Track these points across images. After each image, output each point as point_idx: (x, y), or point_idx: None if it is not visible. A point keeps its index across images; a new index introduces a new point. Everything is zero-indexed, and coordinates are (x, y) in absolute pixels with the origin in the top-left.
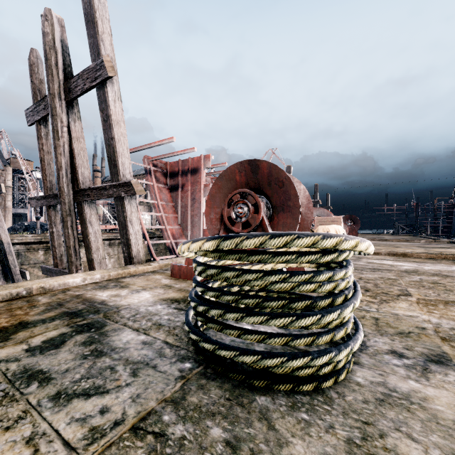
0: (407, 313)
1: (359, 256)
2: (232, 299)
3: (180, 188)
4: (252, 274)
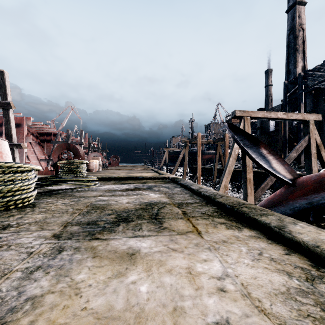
0: (100, 174)
1: (106, 170)
2: (69, 168)
3: (4, 135)
4: (72, 164)
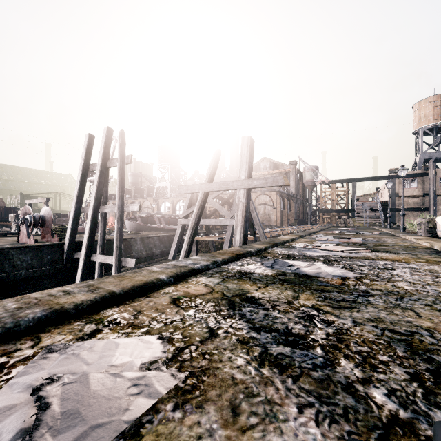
0: None
1: None
2: None
3: None
4: None
